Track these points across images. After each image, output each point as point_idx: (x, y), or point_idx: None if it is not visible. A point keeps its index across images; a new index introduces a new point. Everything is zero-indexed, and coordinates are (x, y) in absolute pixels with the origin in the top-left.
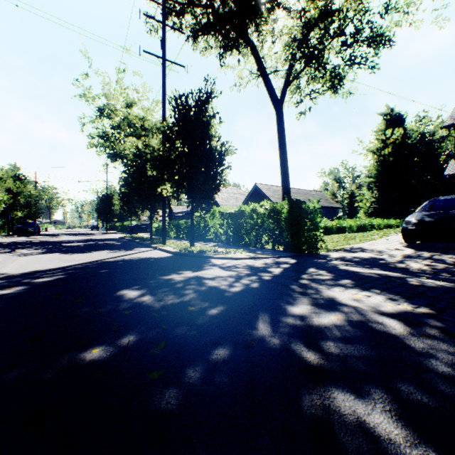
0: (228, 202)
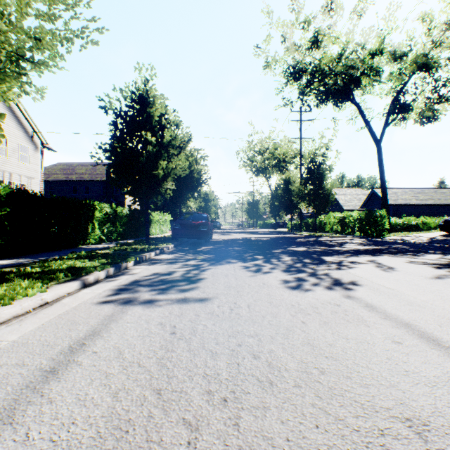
0: (350, 203)
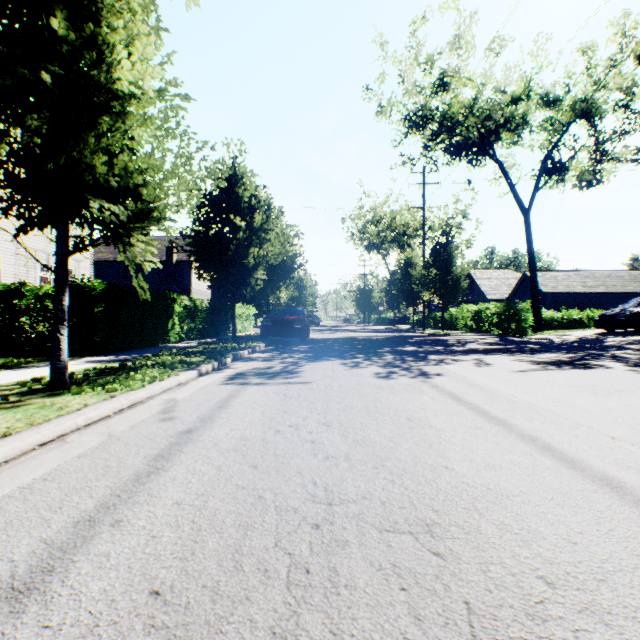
0: (497, 291)
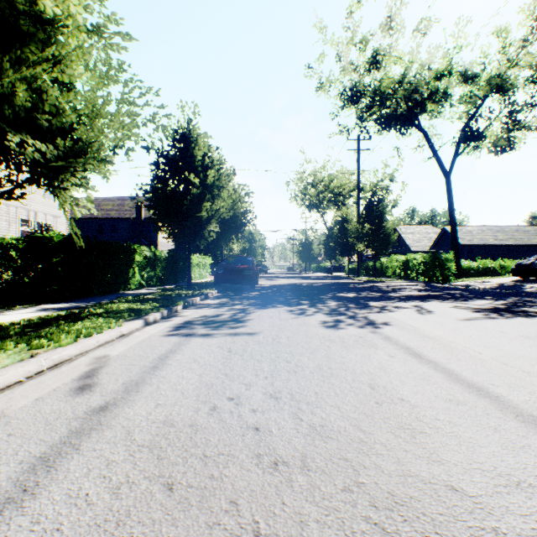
0: (419, 244)
